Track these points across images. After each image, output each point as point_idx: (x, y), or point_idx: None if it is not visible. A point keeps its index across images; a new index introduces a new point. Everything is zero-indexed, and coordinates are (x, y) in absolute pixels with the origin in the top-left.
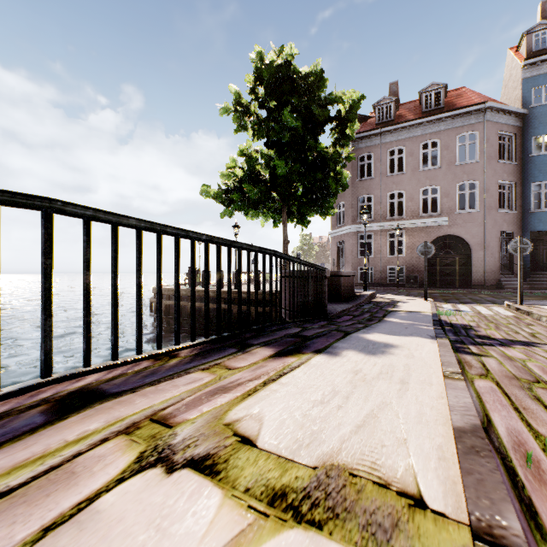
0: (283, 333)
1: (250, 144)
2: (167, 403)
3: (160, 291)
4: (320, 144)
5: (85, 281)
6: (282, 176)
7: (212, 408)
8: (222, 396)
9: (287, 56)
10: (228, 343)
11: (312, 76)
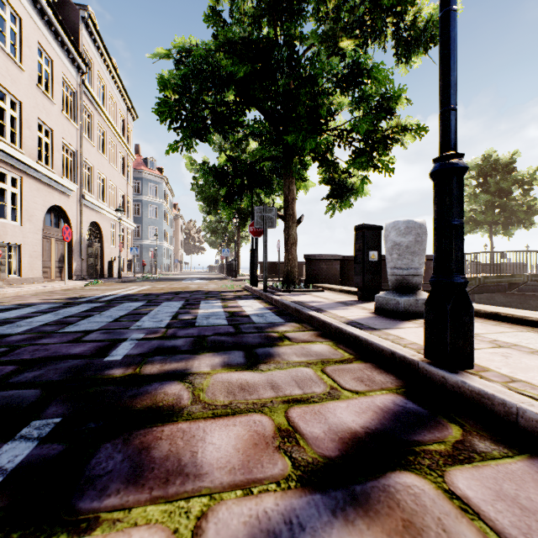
0: None
1: None
2: None
3: None
4: (509, 197)
5: None
6: (481, 219)
7: None
8: None
9: (489, 153)
10: None
11: (505, 160)
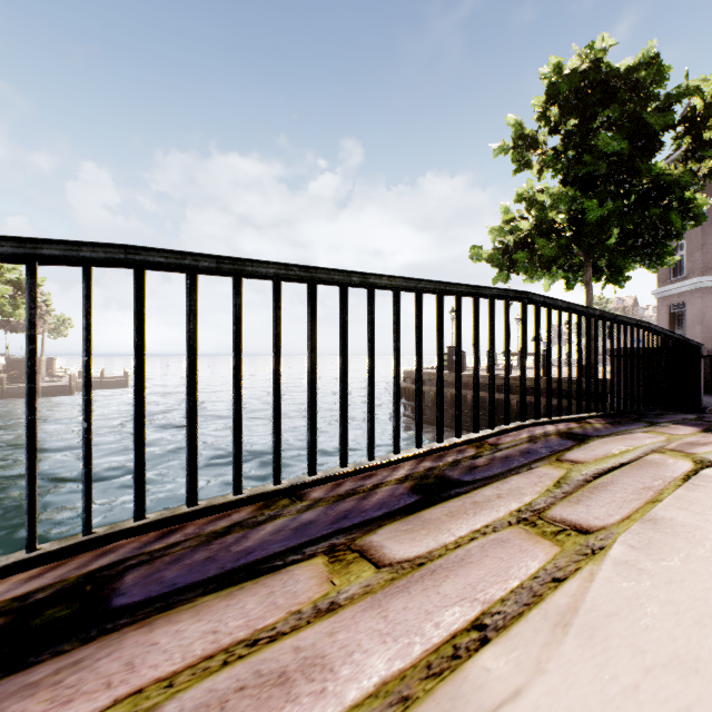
0: (677, 417)
1: (532, 183)
2: (657, 444)
3: (570, 363)
4: (654, 165)
5: (537, 353)
6: (592, 221)
7: (709, 451)
8: (703, 447)
9: (595, 53)
10: (623, 419)
11: (638, 68)
